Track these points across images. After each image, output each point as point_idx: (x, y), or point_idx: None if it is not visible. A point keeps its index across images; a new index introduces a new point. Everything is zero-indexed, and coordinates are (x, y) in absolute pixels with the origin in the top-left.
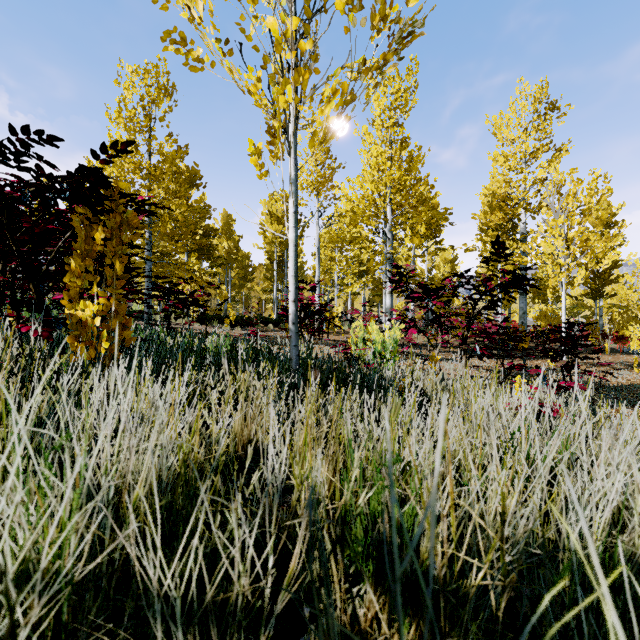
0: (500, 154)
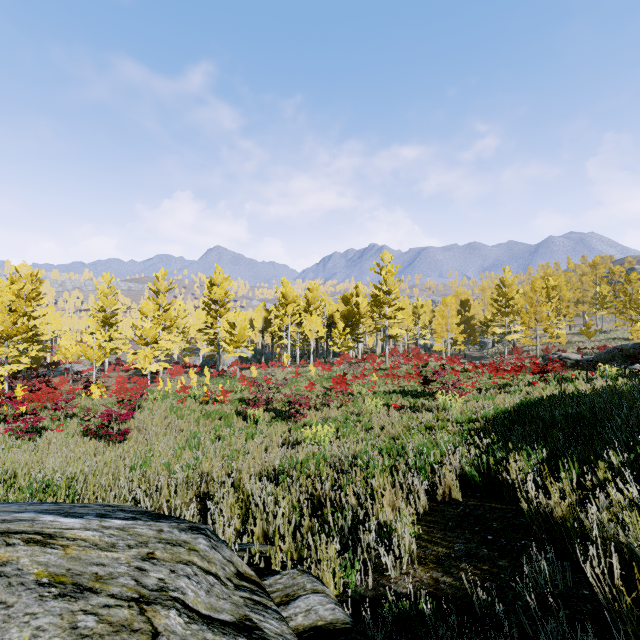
0: (21, 297)
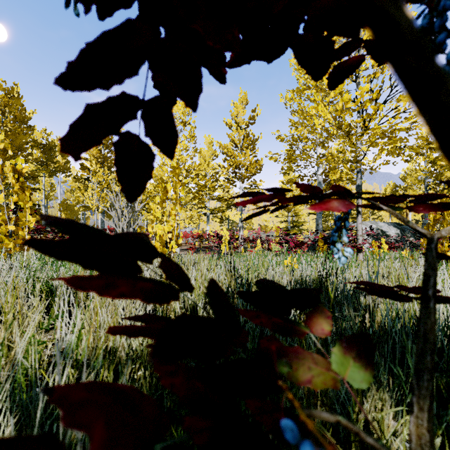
0: None
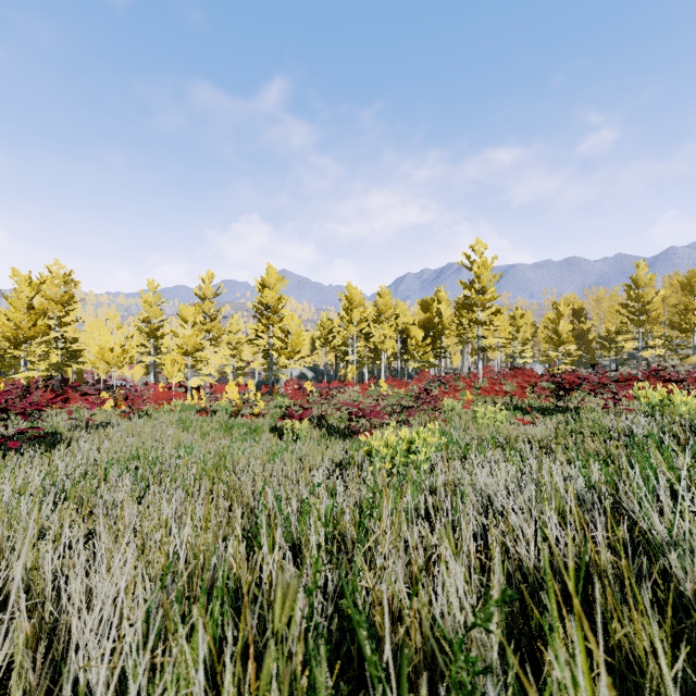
0: (51, 299)
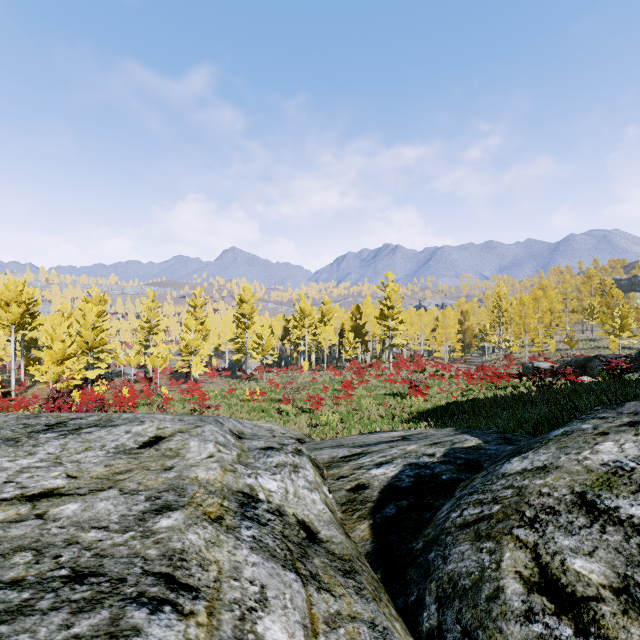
0: None
